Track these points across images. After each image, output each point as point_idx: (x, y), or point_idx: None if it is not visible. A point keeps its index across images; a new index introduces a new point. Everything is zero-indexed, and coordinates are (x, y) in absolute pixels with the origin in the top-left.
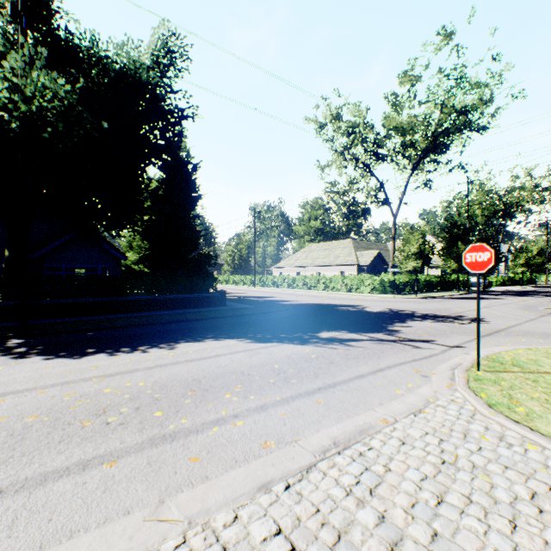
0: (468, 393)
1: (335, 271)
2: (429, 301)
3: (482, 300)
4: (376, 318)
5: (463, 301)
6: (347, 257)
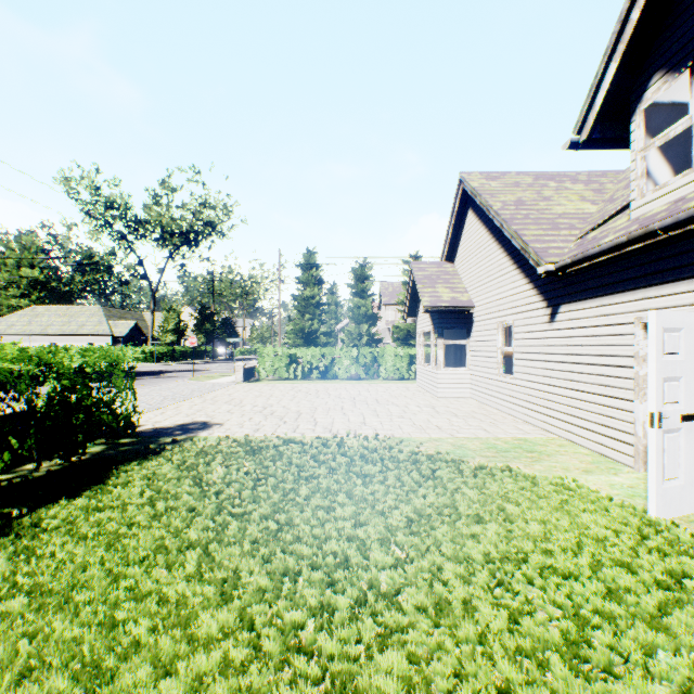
0: (188, 380)
1: (82, 342)
2: (183, 365)
3: (219, 363)
4: (149, 373)
5: (207, 365)
6: (98, 327)
